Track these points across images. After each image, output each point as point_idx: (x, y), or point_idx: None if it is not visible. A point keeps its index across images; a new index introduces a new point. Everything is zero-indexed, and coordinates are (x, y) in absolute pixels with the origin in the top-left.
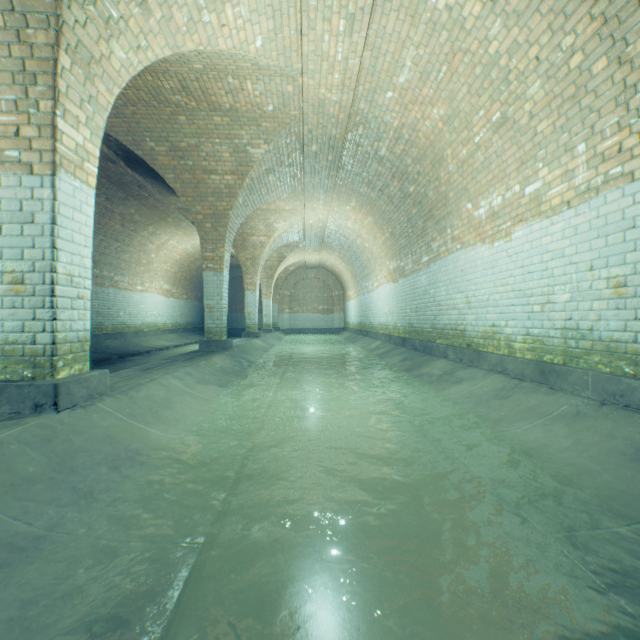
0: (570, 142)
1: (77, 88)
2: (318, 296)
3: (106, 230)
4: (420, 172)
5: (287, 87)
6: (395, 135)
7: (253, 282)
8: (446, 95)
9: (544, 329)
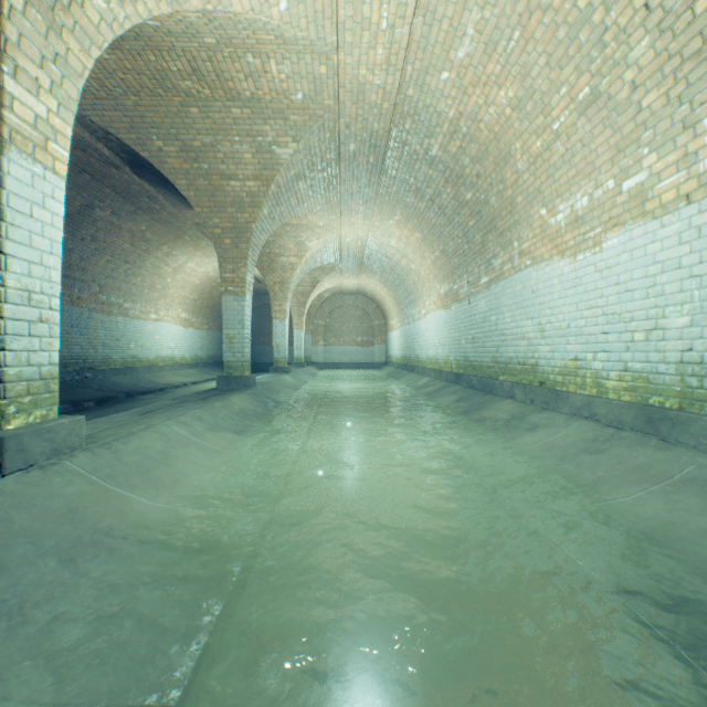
0: (692, 115)
1: (35, 39)
2: (356, 326)
3: (113, 250)
4: (480, 174)
5: (319, 68)
6: (450, 128)
7: (282, 309)
8: (517, 71)
9: (650, 363)
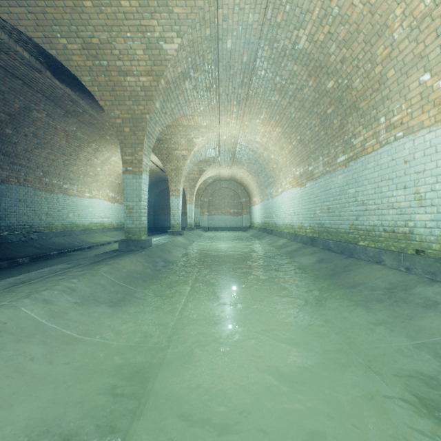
0: None
1: None
2: (230, 202)
3: (52, 145)
4: (346, 58)
5: None
6: (320, 13)
7: (177, 189)
8: None
9: None
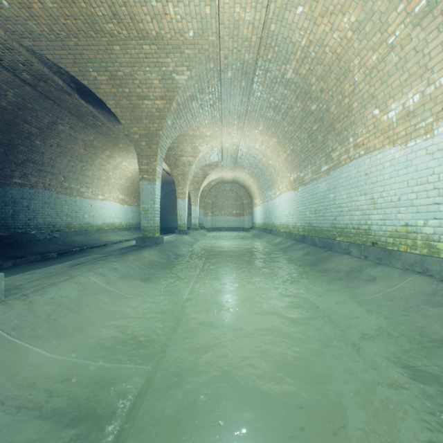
0: None
1: None
2: (232, 203)
3: (72, 153)
4: (323, 89)
5: (205, 9)
6: (302, 55)
7: (183, 192)
8: None
9: None
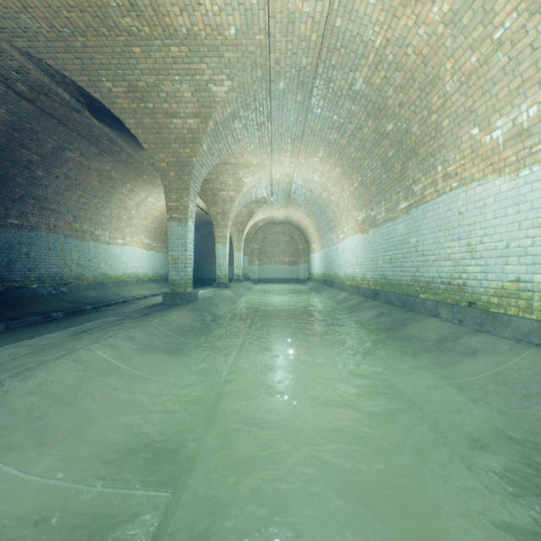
0: None
1: None
2: (284, 249)
3: (84, 186)
4: (403, 103)
5: None
6: (376, 58)
7: (223, 235)
8: None
9: None
